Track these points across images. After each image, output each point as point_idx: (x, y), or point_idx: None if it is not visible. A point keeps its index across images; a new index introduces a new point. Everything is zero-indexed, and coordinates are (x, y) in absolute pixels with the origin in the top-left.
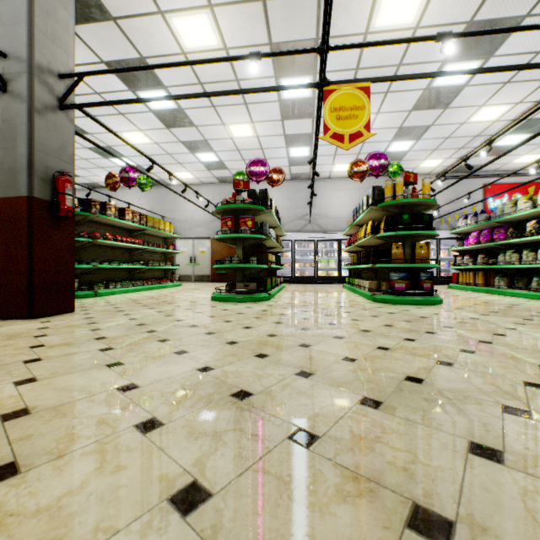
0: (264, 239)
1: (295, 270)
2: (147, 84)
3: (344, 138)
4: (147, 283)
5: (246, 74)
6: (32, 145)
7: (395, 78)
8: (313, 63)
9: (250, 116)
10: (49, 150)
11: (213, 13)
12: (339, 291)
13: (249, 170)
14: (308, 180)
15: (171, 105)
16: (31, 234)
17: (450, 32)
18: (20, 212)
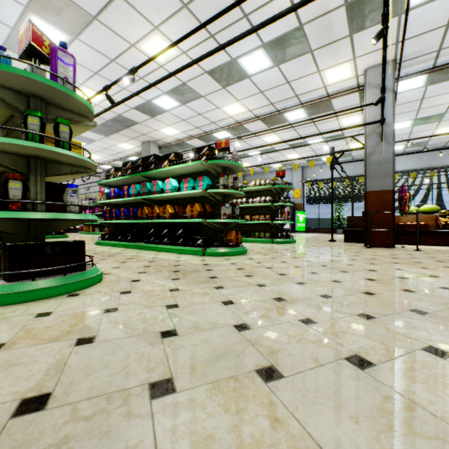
0: None
1: None
2: None
3: None
4: None
5: None
6: None
7: None
8: None
9: None
10: None
11: None
12: None
13: None
14: None
15: None
16: None
17: None
18: None
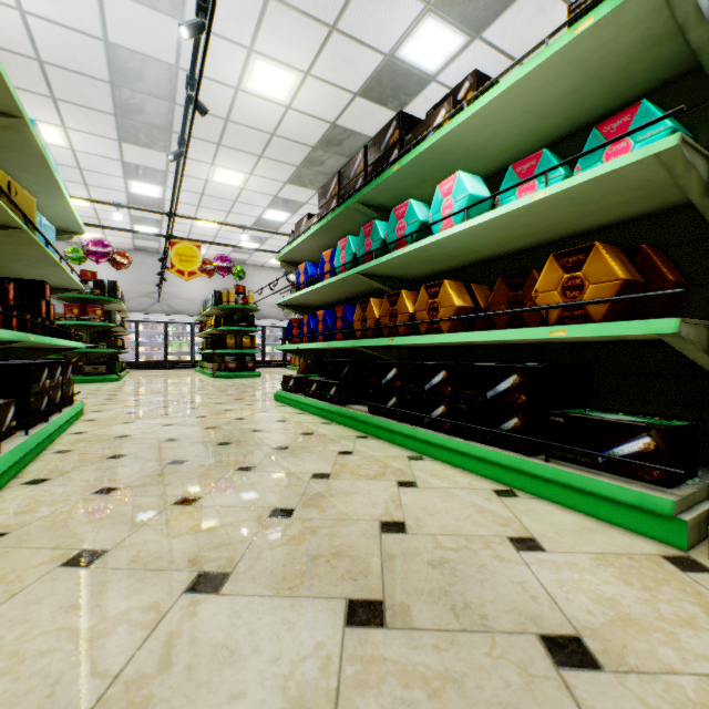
0: (114, 326)
1: (140, 354)
2: None
3: (185, 274)
4: None
5: (93, 168)
6: None
7: (217, 244)
8: (164, 181)
9: (89, 193)
10: None
11: (67, 130)
12: (190, 374)
13: (87, 249)
14: (157, 254)
15: None
16: None
17: (246, 227)
18: None
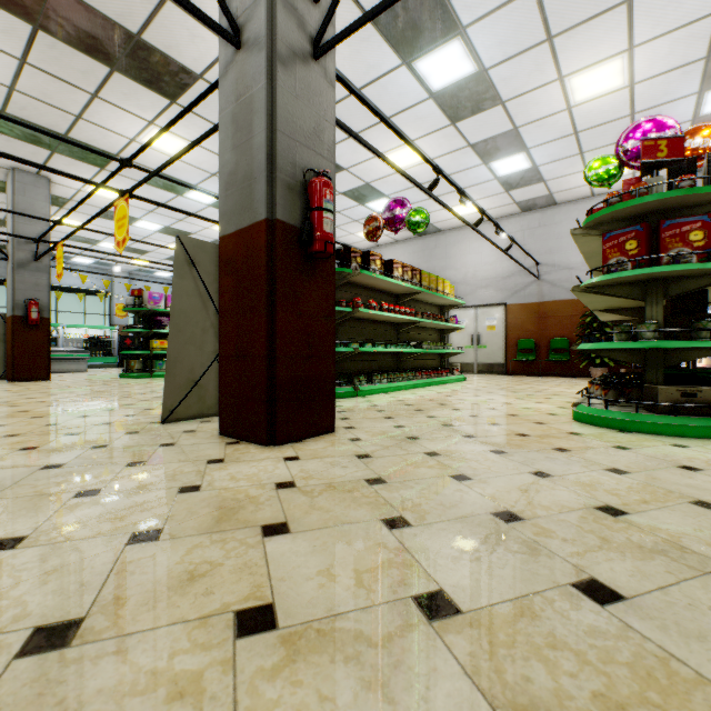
0: None
1: None
2: (431, 38)
3: None
4: (420, 376)
5: None
6: (273, 125)
7: None
8: None
9: (628, 34)
10: (297, 134)
11: None
12: None
13: (624, 149)
14: None
15: (466, 68)
16: (272, 288)
17: None
18: (257, 250)
